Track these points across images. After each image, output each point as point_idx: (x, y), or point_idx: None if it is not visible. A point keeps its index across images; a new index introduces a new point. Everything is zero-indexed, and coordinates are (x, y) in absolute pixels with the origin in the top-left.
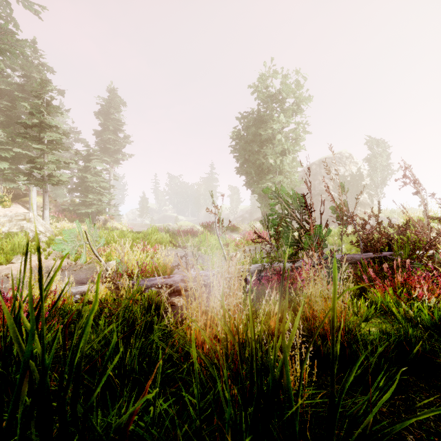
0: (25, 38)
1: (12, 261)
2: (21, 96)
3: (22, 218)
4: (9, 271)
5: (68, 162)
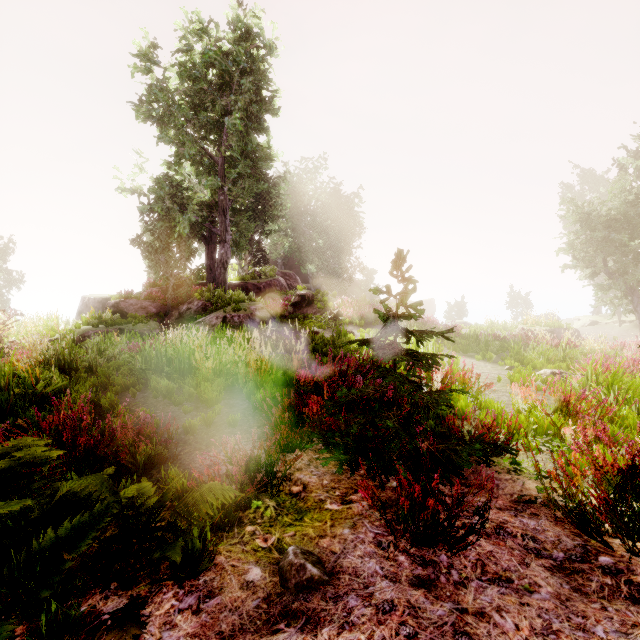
0: None
1: None
2: None
3: None
4: None
5: None
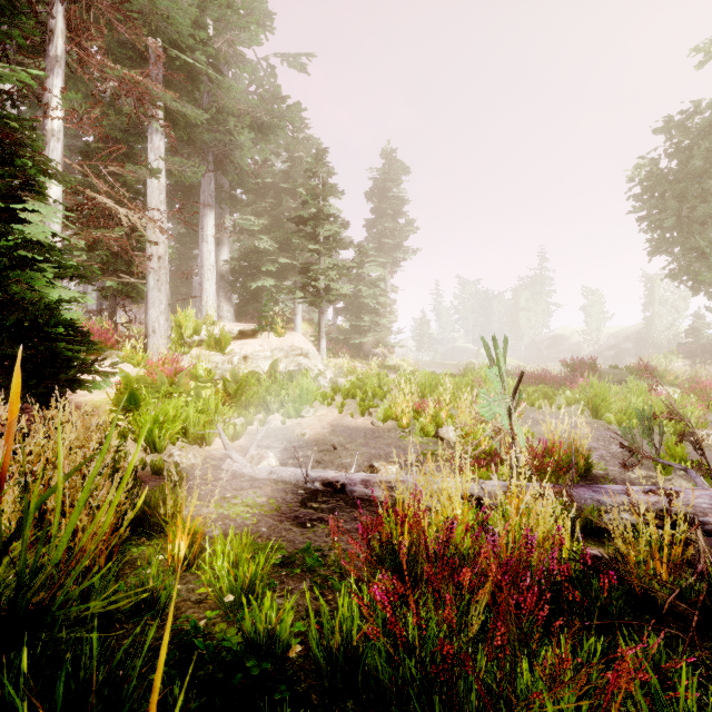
0: (297, 101)
1: (302, 414)
2: (286, 187)
3: (299, 351)
4: (302, 429)
5: (348, 266)
